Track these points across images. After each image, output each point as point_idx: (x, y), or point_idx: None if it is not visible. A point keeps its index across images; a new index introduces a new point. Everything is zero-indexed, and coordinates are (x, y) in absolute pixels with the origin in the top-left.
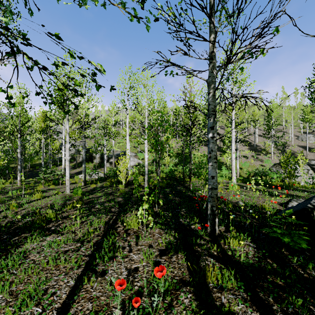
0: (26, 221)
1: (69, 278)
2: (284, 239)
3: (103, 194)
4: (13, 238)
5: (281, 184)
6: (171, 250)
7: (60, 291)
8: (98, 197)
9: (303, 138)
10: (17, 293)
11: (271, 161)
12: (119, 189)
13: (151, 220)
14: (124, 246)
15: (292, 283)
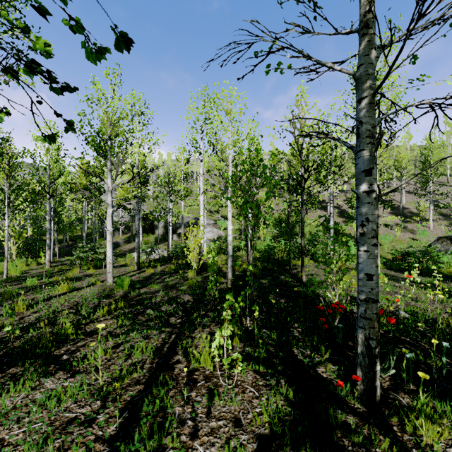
0: (28, 338)
1: None
2: None
3: (162, 287)
4: None
5: None
6: (284, 447)
7: None
8: (153, 293)
9: None
10: None
11: (430, 232)
12: (188, 277)
13: (239, 359)
14: (183, 417)
15: None
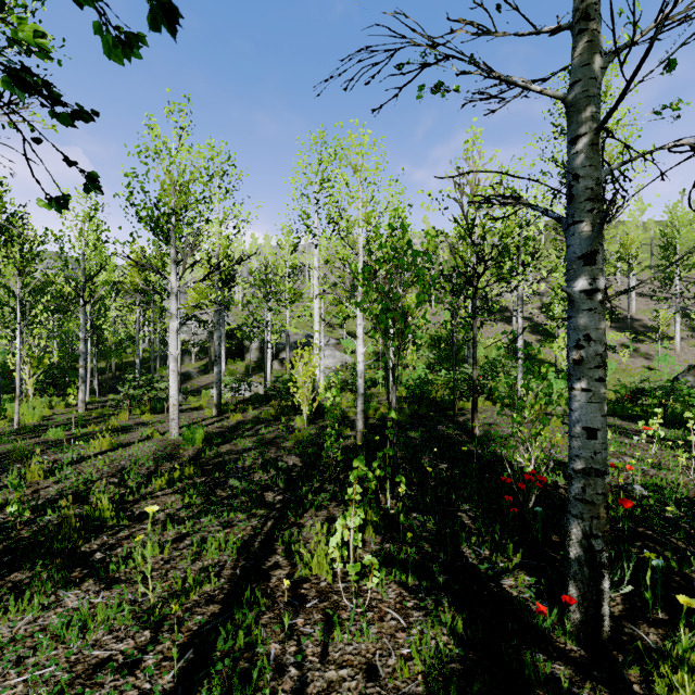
0: (43, 524)
1: None
2: None
3: (254, 443)
4: None
5: None
6: None
7: None
8: (239, 452)
9: None
10: None
11: (675, 357)
12: (296, 428)
13: (374, 565)
14: (282, 661)
15: None
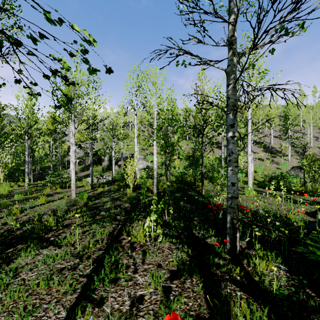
0: (25, 229)
1: (60, 307)
2: None
3: (110, 199)
4: (7, 250)
5: (302, 190)
6: (184, 273)
7: None
8: (104, 202)
9: None
10: None
11: (288, 163)
12: (127, 193)
13: (160, 233)
14: (128, 264)
15: None
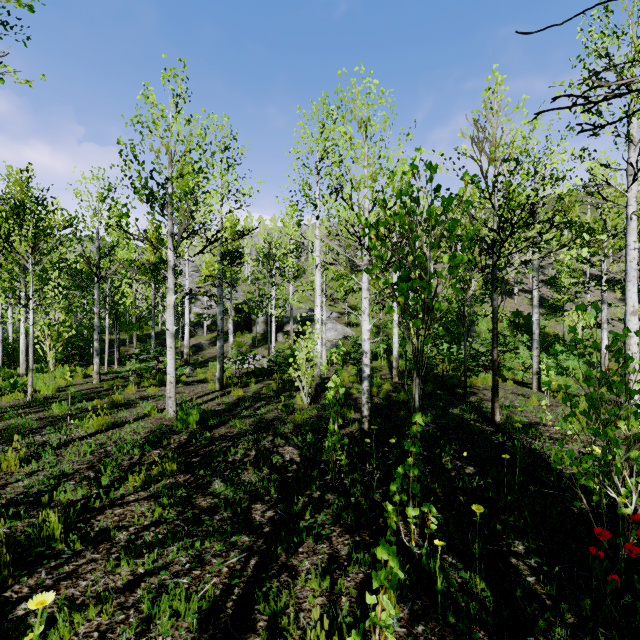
0: None
1: None
2: None
3: (251, 426)
4: None
5: None
6: None
7: None
8: (233, 438)
9: None
10: None
11: None
12: (296, 407)
13: None
14: None
15: None
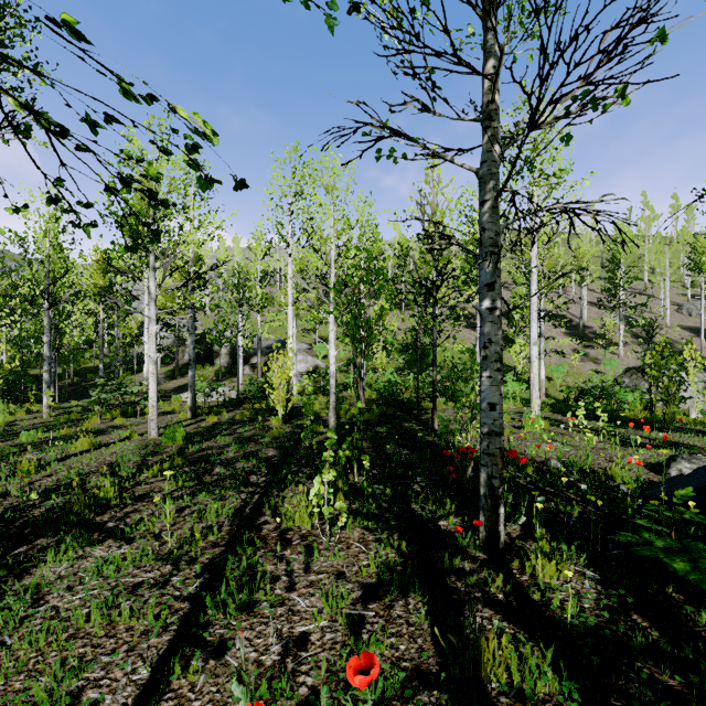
0: (50, 506)
1: (137, 660)
2: (675, 564)
3: (234, 440)
4: (15, 549)
5: (645, 417)
6: (391, 589)
7: (113, 697)
8: (221, 447)
9: (693, 310)
10: (7, 699)
11: (619, 361)
12: (271, 427)
13: (343, 509)
14: (276, 574)
15: (703, 685)
